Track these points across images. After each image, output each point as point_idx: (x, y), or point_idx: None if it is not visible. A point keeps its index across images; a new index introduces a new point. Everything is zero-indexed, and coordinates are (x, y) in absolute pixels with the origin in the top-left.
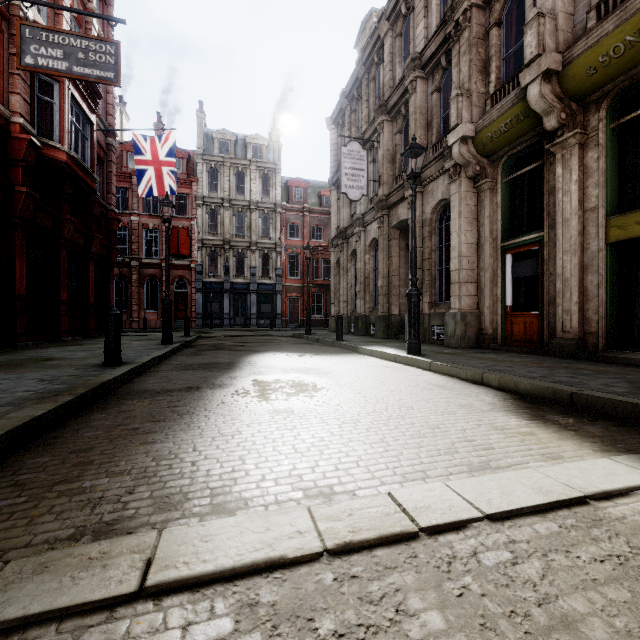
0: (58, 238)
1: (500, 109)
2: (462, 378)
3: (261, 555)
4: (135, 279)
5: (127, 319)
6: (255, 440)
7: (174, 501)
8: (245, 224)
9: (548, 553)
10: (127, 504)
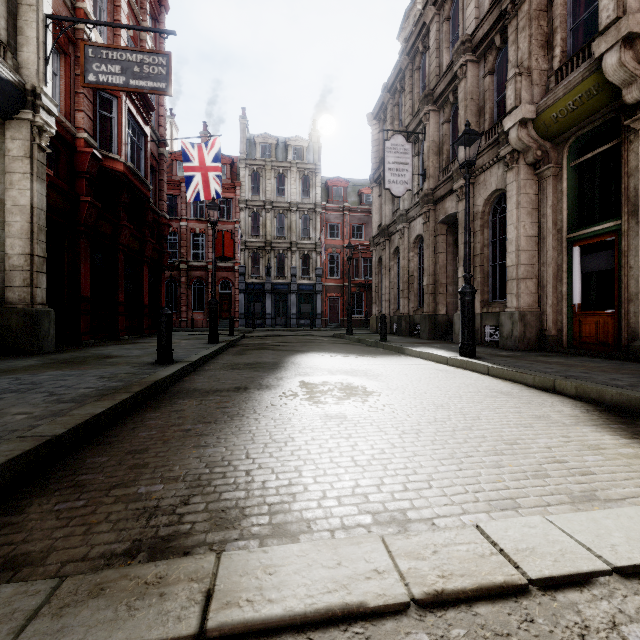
0: (116, 243)
1: (567, 85)
2: (528, 384)
3: (335, 599)
4: (184, 281)
5: (176, 319)
6: (310, 449)
7: (231, 517)
8: (286, 225)
9: None
10: (182, 517)
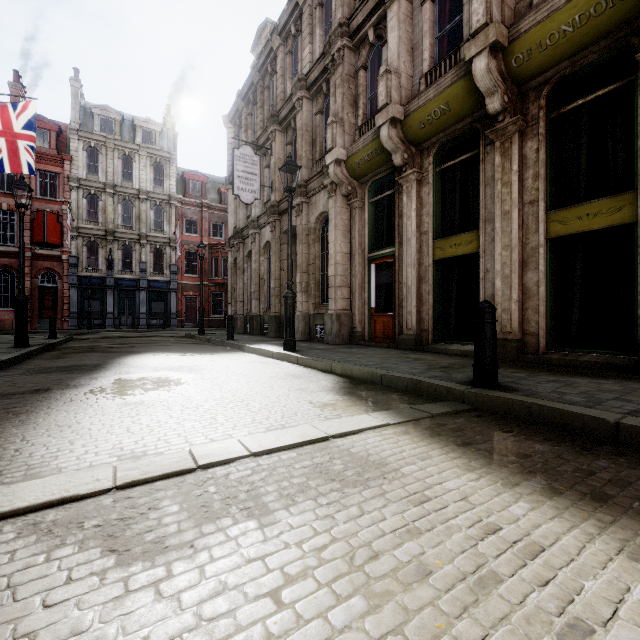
0: None
1: (364, 141)
2: (319, 369)
3: (56, 496)
4: None
5: None
6: (92, 427)
7: None
8: (133, 214)
9: (277, 468)
10: None
